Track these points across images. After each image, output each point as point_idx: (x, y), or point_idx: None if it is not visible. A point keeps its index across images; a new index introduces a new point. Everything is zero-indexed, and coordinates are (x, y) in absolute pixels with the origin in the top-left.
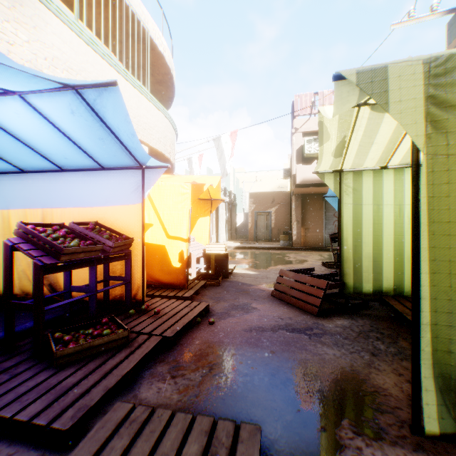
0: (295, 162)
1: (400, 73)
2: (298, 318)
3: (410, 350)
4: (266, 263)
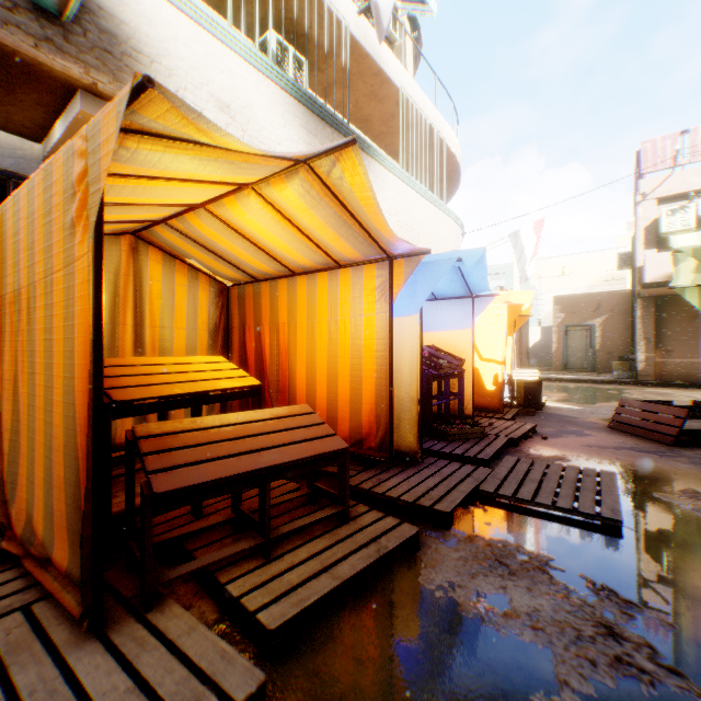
0: (640, 246)
1: None
2: (644, 445)
3: None
4: (592, 399)
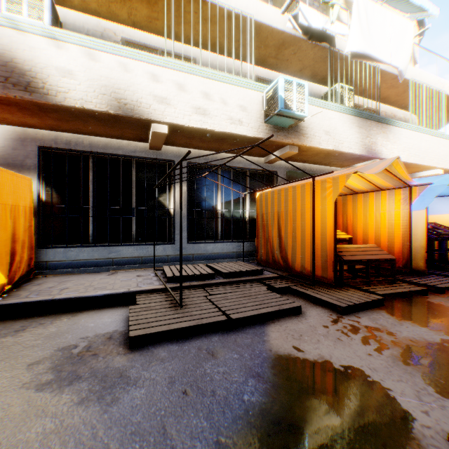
0: None
1: None
2: None
3: None
4: None
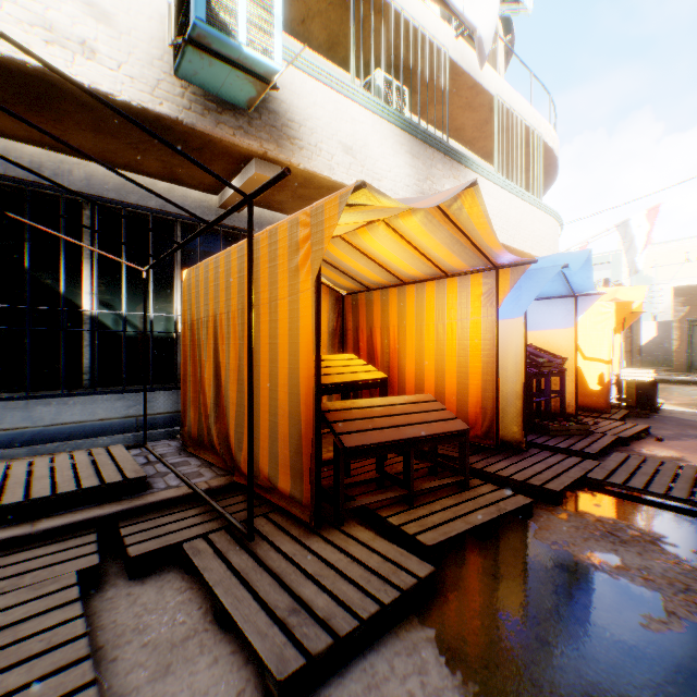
0: None
1: None
2: None
3: None
4: None
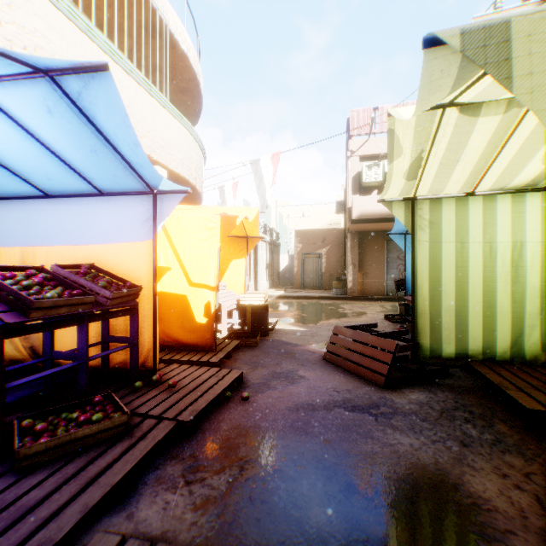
0: (351, 192)
1: (531, 30)
2: (359, 390)
3: (511, 438)
4: (316, 317)
